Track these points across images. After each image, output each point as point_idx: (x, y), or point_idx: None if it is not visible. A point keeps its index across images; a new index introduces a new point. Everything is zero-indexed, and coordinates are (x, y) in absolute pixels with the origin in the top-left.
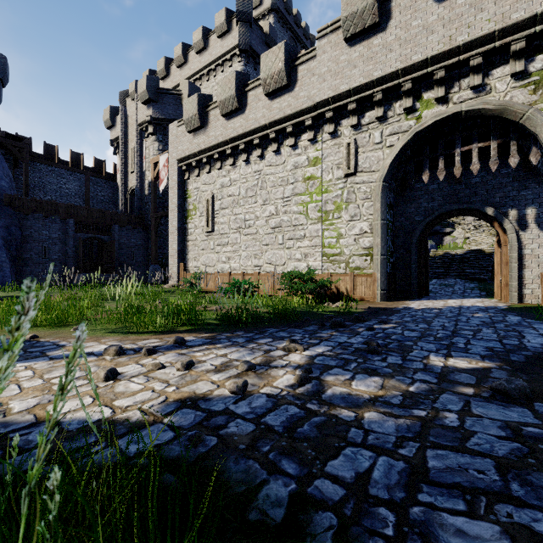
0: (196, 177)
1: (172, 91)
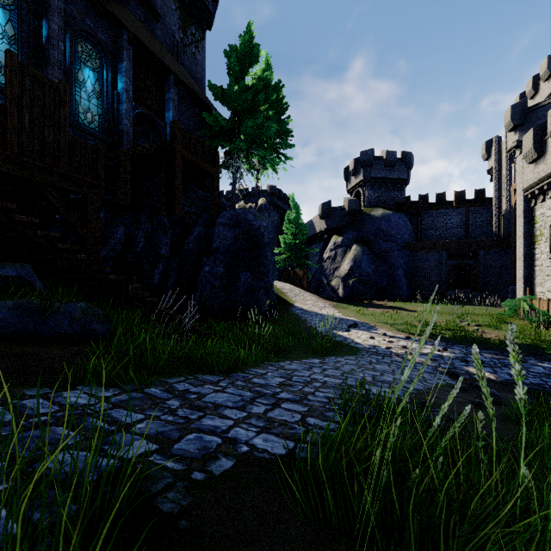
0: (541, 203)
1: (542, 103)
